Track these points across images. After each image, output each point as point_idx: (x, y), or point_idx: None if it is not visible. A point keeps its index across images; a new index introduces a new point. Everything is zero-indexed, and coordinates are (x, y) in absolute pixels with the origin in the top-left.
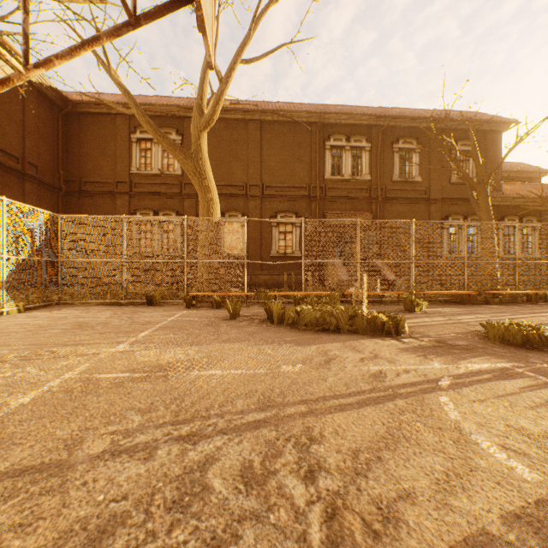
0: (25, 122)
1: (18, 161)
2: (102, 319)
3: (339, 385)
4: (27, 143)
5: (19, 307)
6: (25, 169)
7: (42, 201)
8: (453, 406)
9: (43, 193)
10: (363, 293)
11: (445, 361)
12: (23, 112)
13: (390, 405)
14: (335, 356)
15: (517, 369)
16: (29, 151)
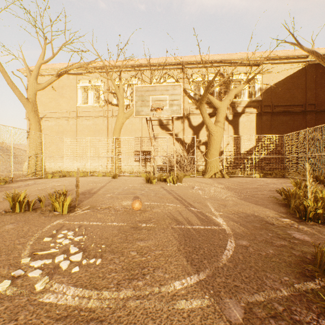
0: (305, 85)
1: (301, 106)
2: (260, 182)
3: (189, 199)
4: (307, 95)
5: (259, 175)
6: (305, 109)
7: (318, 122)
8: (173, 205)
9: (319, 117)
10: (306, 180)
11: (225, 216)
12: (305, 80)
13: (175, 200)
14: (223, 201)
15: (215, 227)
16: (308, 98)
